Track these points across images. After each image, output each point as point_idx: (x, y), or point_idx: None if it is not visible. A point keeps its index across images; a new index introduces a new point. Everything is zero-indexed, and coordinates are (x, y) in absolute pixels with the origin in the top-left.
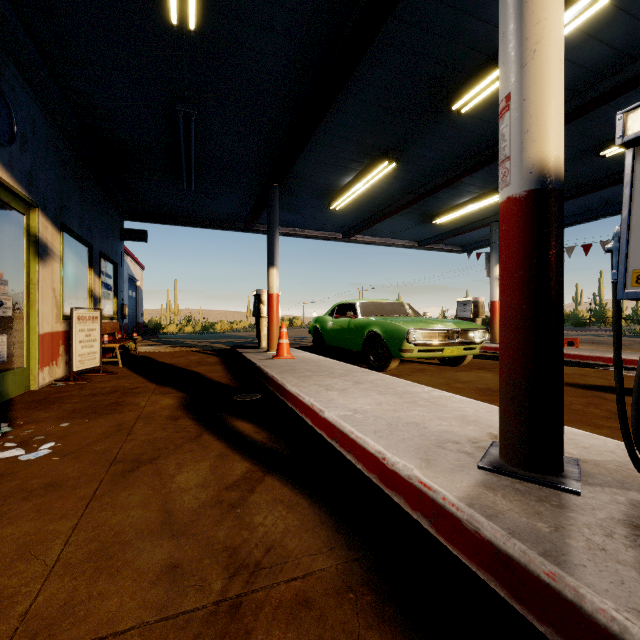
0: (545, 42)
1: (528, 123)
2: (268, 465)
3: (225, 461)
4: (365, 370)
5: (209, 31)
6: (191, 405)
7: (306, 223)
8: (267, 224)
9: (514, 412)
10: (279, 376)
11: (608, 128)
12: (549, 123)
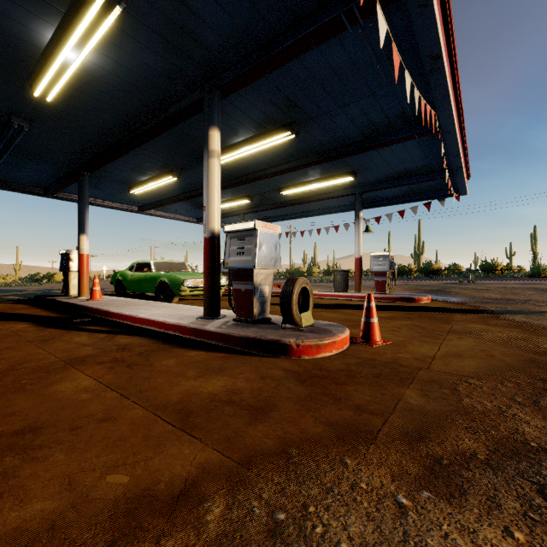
0: (214, 195)
1: (209, 217)
2: (116, 333)
3: (94, 335)
4: (158, 302)
5: (57, 99)
6: (45, 325)
7: (107, 197)
8: (78, 201)
9: (206, 301)
10: (103, 307)
11: (281, 183)
12: (215, 218)
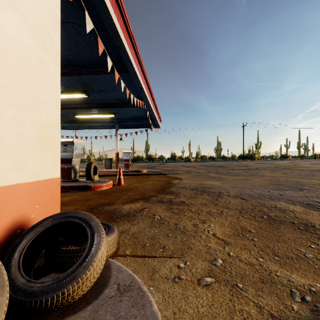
0: None
1: None
2: None
3: None
4: None
5: None
6: None
7: None
8: None
9: None
10: None
11: (76, 112)
12: None
